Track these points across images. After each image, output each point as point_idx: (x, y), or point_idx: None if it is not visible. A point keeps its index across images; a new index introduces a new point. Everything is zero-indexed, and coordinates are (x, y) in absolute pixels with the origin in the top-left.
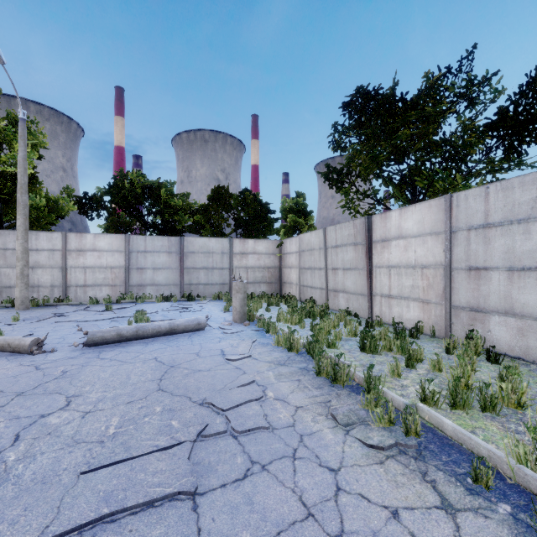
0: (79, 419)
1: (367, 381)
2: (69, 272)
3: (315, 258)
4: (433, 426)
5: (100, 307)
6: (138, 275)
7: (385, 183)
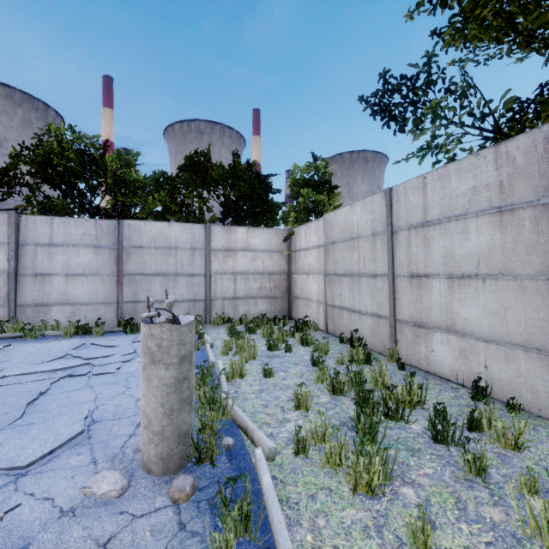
0: None
1: None
2: None
3: (360, 255)
4: None
5: None
6: (35, 287)
7: None
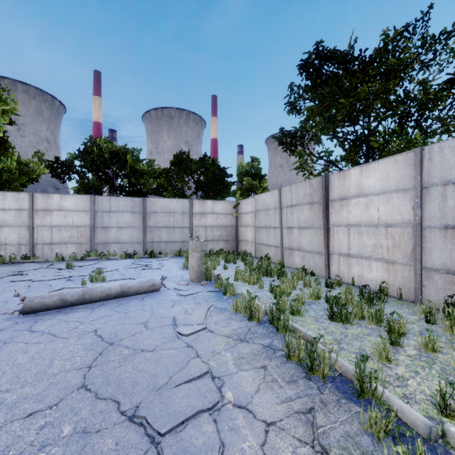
0: None
1: (360, 379)
2: (36, 230)
3: (270, 218)
4: None
5: (64, 264)
6: (102, 234)
7: (340, 143)
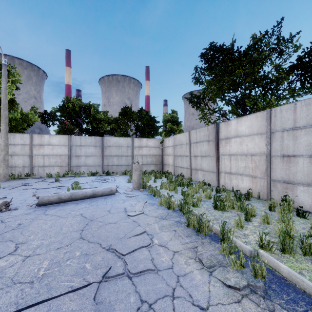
0: (20, 263)
1: (222, 232)
2: (34, 158)
3: (183, 150)
4: (271, 268)
5: (52, 179)
6: (76, 160)
7: (227, 103)
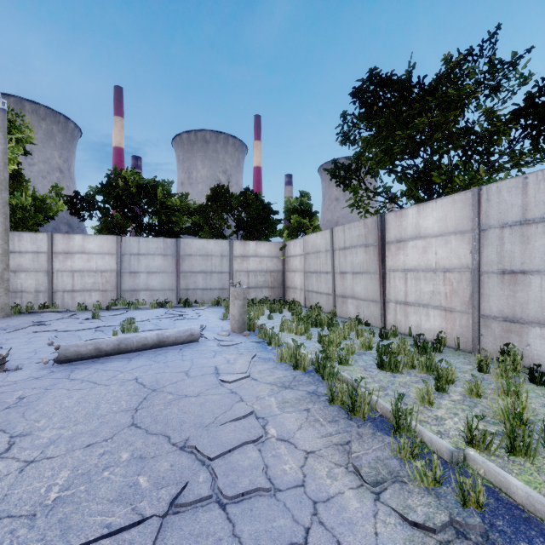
0: (14, 475)
1: (396, 415)
2: (55, 276)
3: (321, 261)
4: (492, 485)
5: (88, 314)
6: (130, 279)
7: (398, 179)
